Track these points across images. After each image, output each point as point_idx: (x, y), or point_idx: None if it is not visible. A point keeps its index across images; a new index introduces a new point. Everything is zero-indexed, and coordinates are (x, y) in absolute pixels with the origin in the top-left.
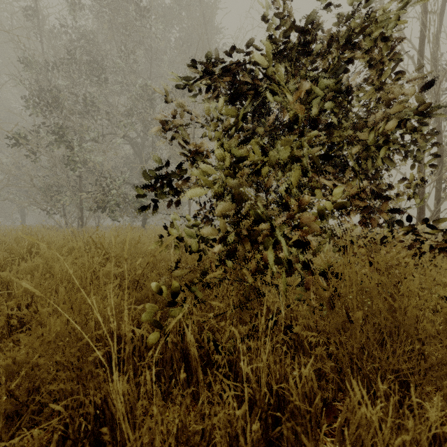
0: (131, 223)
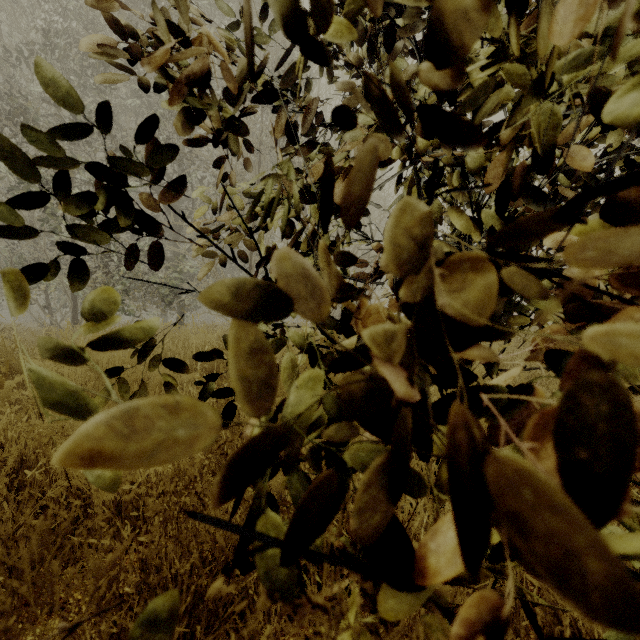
0: (165, 320)
